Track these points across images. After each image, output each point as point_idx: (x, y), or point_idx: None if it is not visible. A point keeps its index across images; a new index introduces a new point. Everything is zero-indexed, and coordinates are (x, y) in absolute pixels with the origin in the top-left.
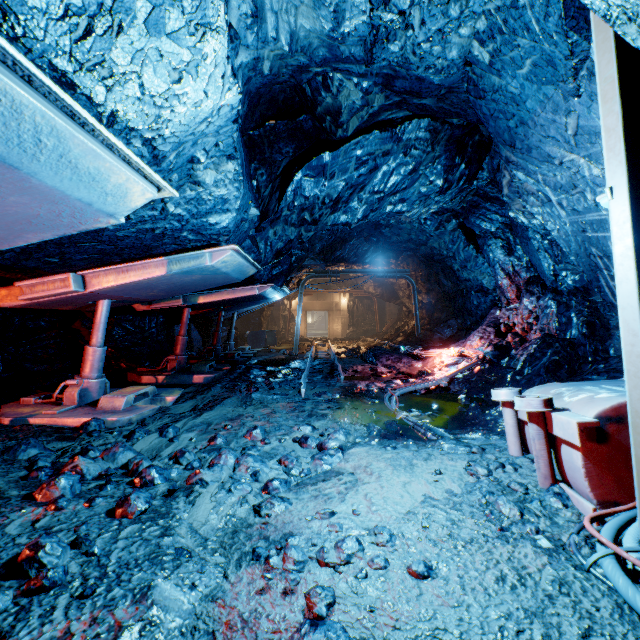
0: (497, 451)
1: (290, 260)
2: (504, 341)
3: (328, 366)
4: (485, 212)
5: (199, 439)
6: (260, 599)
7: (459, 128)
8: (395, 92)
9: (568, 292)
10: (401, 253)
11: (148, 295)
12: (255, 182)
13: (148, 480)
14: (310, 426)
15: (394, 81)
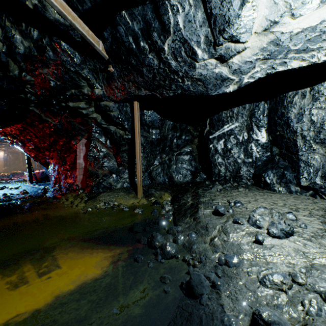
0: None
1: None
2: None
3: None
4: None
5: None
6: None
7: None
8: None
9: None
10: None
11: None
12: None
13: None
14: None
15: None
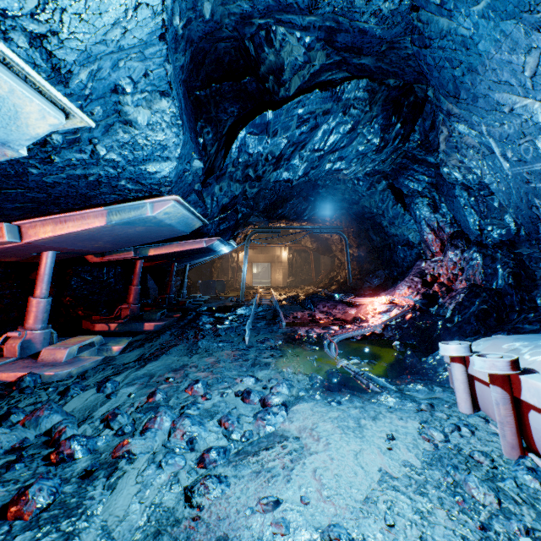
0: (446, 407)
1: (236, 216)
2: (431, 290)
3: (271, 313)
4: (413, 173)
5: (138, 394)
6: None
7: (395, 89)
8: (336, 49)
9: (493, 245)
10: (335, 212)
11: (94, 247)
12: (201, 140)
13: (67, 454)
14: (253, 378)
15: (336, 35)
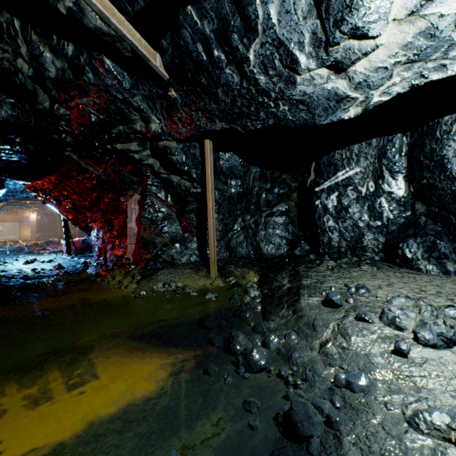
0: None
1: None
2: None
3: (20, 248)
4: None
5: None
6: (9, 261)
7: None
8: None
9: None
10: None
11: None
12: None
13: None
14: (14, 256)
15: None
